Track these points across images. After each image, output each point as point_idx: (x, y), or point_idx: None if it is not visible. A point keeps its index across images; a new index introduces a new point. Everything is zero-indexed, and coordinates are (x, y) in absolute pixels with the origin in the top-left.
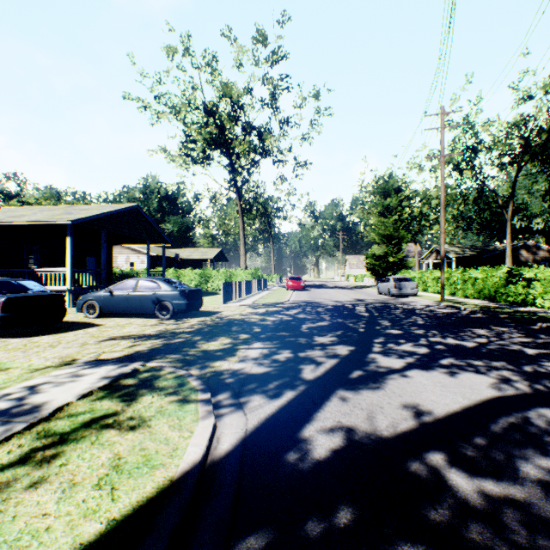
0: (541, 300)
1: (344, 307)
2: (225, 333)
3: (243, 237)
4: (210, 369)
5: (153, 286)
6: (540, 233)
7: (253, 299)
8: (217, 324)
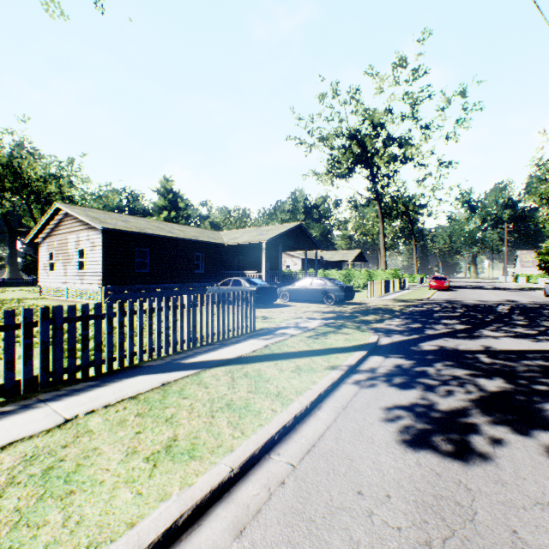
0: None
1: (485, 305)
2: (374, 314)
3: (383, 240)
4: (370, 326)
5: (321, 283)
6: None
7: (393, 296)
8: (367, 309)
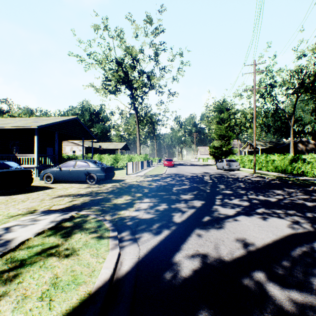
0: (312, 173)
1: (197, 177)
2: (127, 193)
3: (138, 136)
4: (117, 216)
5: (85, 165)
6: (309, 134)
7: (144, 172)
8: (123, 187)
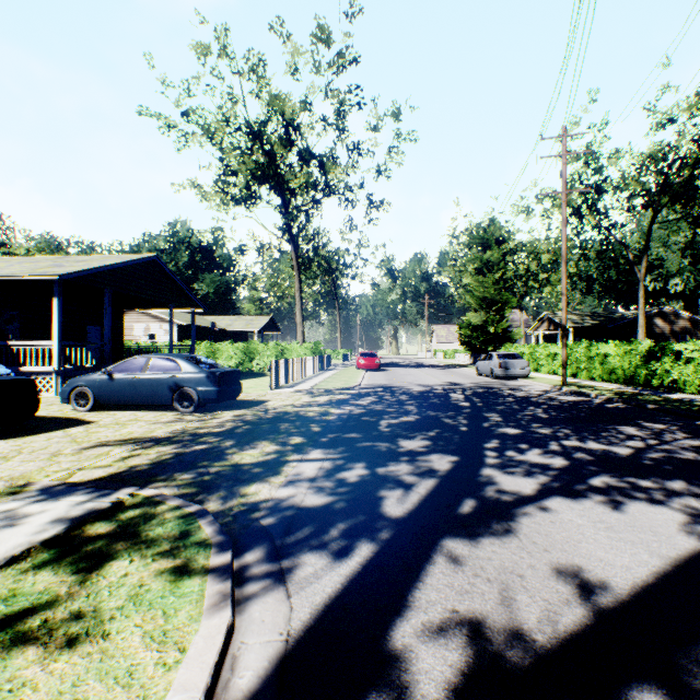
0: (696, 384)
1: (434, 393)
2: (269, 436)
3: (300, 300)
4: (239, 500)
5: (170, 366)
6: (678, 297)
7: (312, 383)
8: (260, 420)
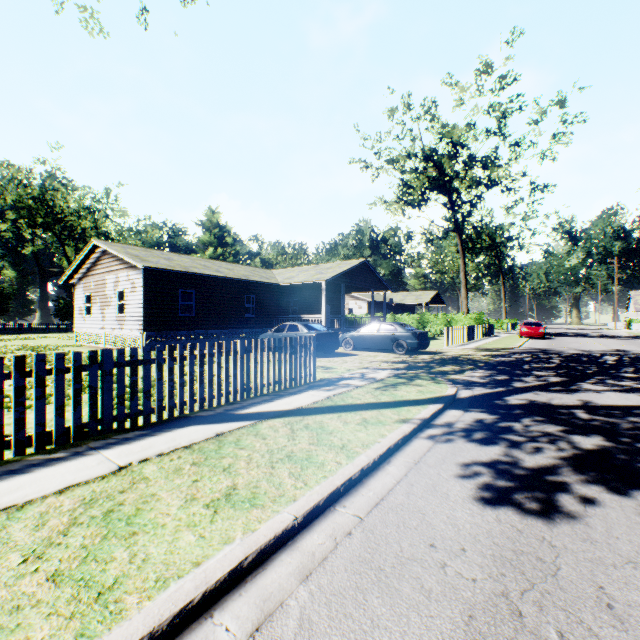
0: None
1: (587, 355)
2: (453, 364)
3: (464, 279)
4: (447, 377)
5: (390, 329)
6: None
7: (475, 344)
8: (445, 359)
